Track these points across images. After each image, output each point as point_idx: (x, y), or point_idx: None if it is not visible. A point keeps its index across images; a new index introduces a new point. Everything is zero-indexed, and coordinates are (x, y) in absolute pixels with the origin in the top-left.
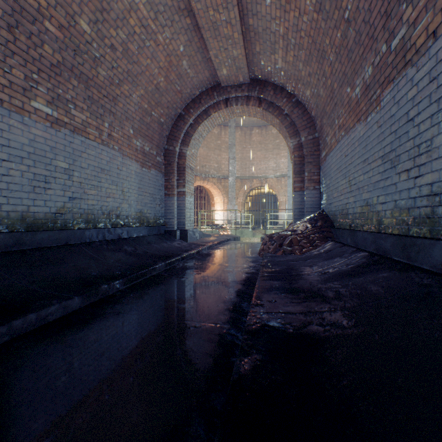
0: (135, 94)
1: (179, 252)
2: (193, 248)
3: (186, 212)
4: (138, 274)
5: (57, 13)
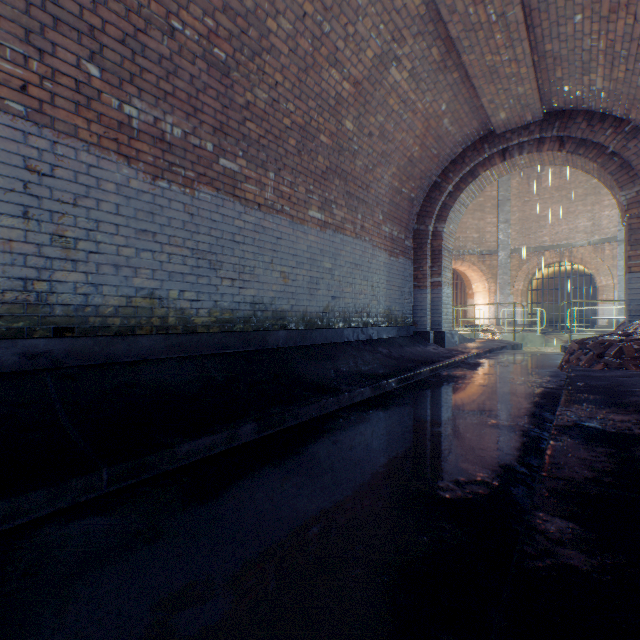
0: (386, 175)
1: (440, 358)
2: (454, 355)
3: (441, 308)
4: (406, 376)
5: (329, 124)
